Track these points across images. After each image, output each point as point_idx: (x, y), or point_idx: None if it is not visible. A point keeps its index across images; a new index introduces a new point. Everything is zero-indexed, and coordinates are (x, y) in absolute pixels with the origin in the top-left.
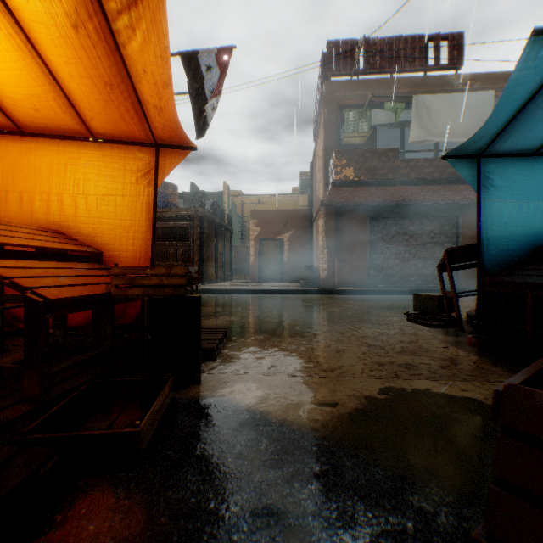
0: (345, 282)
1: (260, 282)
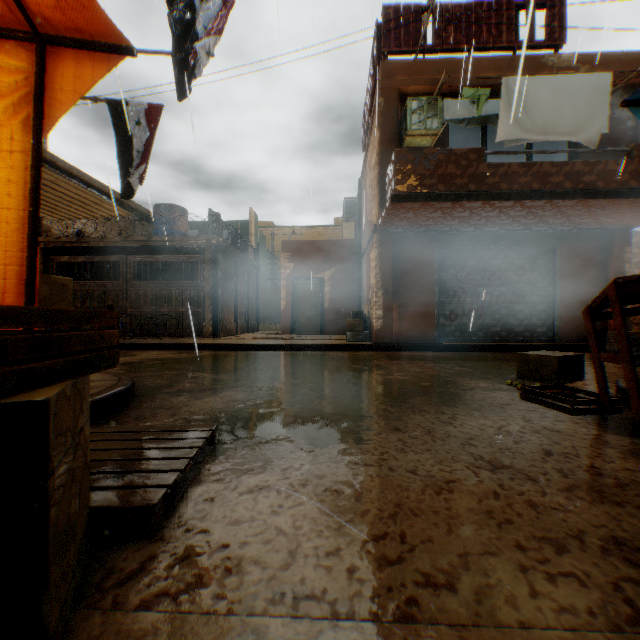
0: (406, 335)
1: (293, 333)
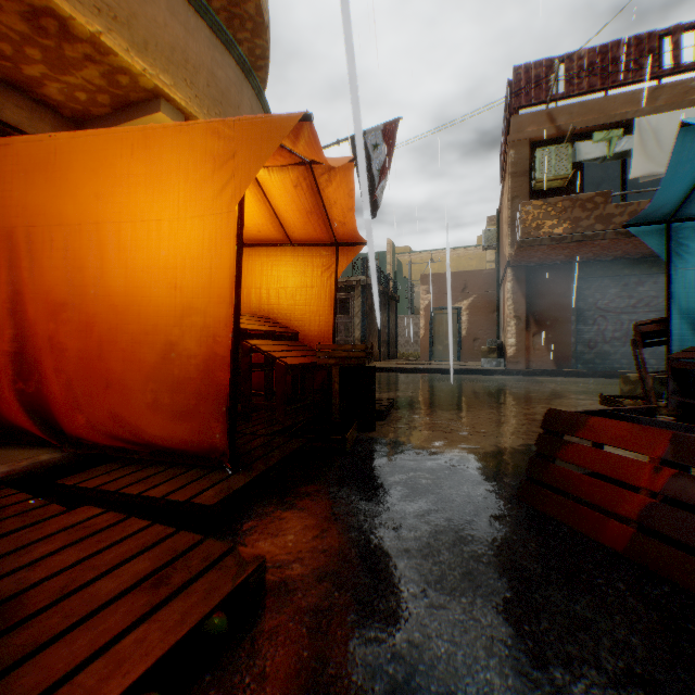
0: (540, 361)
1: (431, 360)
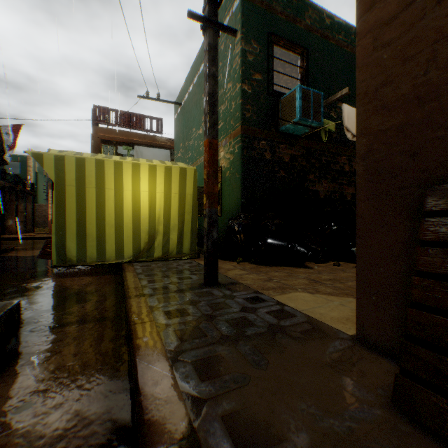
0: None
1: None
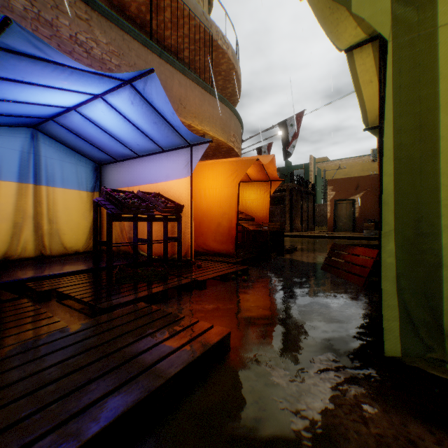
0: None
1: (334, 231)
